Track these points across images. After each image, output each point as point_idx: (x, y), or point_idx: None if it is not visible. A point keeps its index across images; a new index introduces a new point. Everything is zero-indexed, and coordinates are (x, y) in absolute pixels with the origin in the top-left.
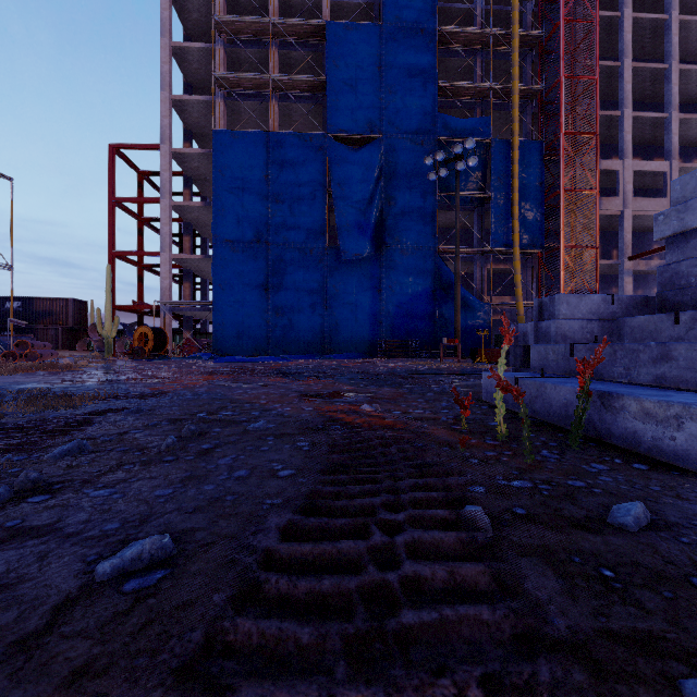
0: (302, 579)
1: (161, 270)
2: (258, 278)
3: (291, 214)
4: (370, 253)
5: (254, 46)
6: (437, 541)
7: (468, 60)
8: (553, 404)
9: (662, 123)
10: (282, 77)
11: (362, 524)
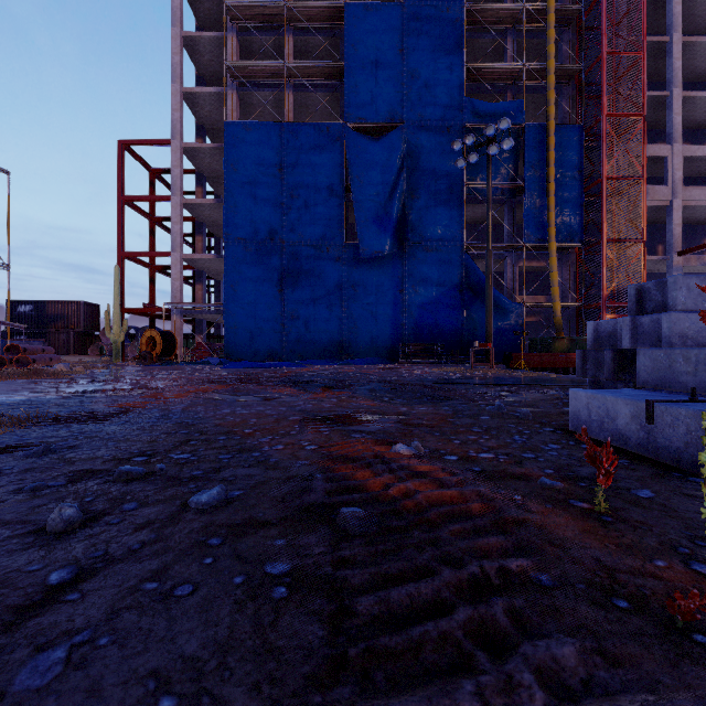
0: None
1: (172, 271)
2: (272, 278)
3: (306, 209)
4: (392, 250)
5: (268, 33)
6: None
7: (499, 39)
8: None
9: None
10: (297, 64)
11: None
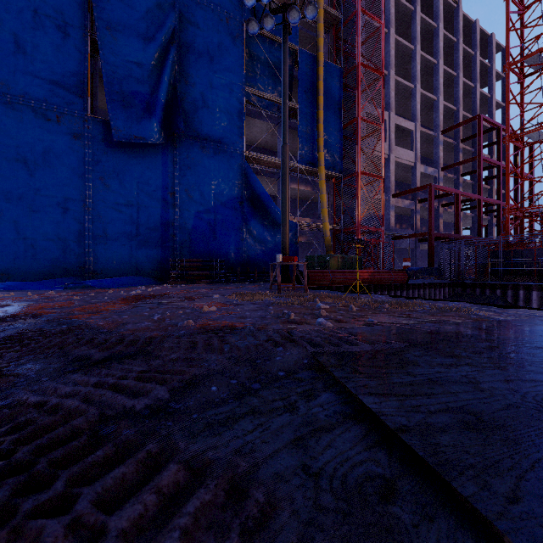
0: None
1: None
2: None
3: (17, 47)
4: (159, 140)
5: None
6: None
7: None
8: None
9: (408, 93)
10: None
11: None
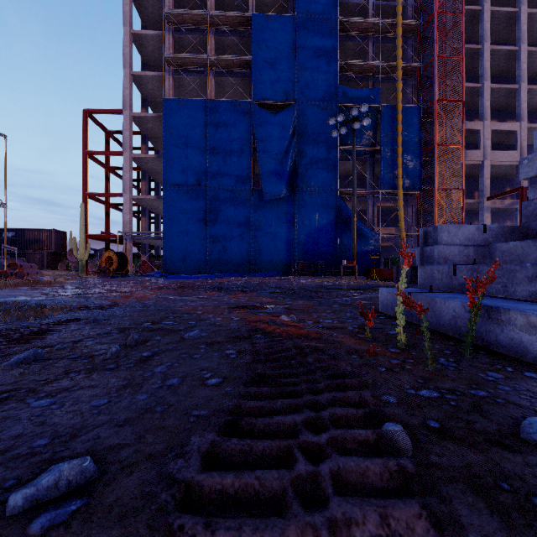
0: (220, 526)
1: (123, 207)
2: (199, 213)
3: (224, 163)
4: (286, 194)
5: (195, 33)
6: (363, 470)
7: (362, 43)
8: (443, 316)
9: (514, 93)
10: (217, 57)
11: (284, 447)
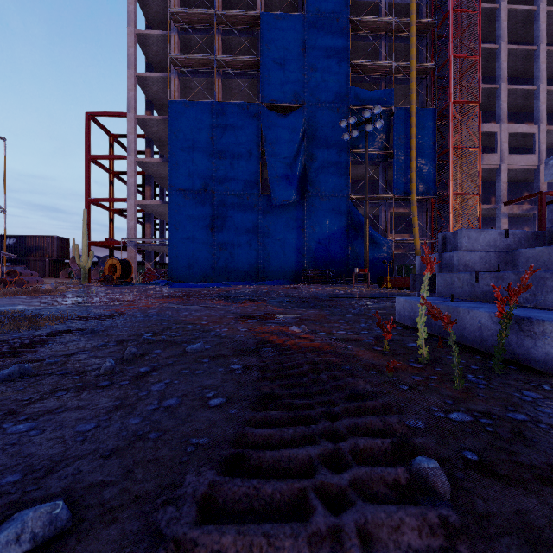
0: None
1: (127, 213)
2: (205, 219)
3: (231, 167)
4: (296, 199)
5: (202, 33)
6: (396, 523)
7: (375, 43)
8: (467, 327)
9: (532, 94)
10: (224, 58)
11: (298, 490)
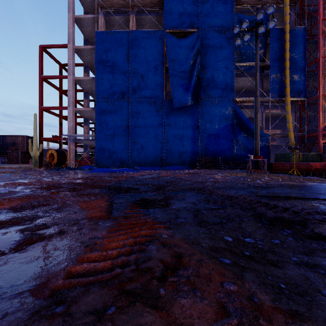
0: None
1: (68, 117)
2: (122, 120)
3: (142, 80)
4: (191, 103)
5: None
6: None
7: None
8: None
9: None
10: None
11: None
